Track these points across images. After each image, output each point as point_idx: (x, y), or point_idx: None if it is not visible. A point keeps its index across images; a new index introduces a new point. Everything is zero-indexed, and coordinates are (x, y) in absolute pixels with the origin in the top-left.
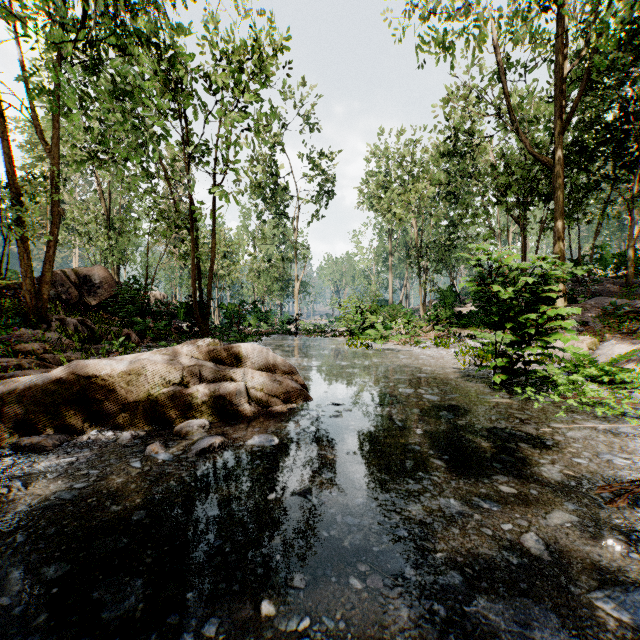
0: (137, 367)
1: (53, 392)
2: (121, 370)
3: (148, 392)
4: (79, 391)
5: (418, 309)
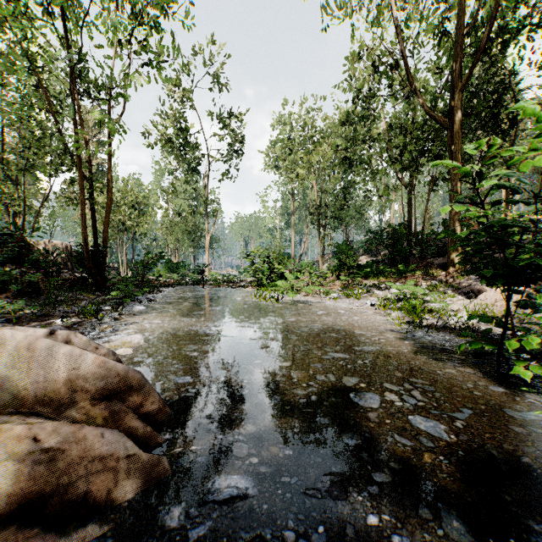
0: None
1: None
2: None
3: None
4: None
5: (316, 261)
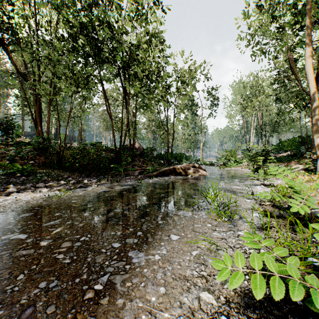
0: (181, 167)
1: (171, 170)
2: (178, 167)
3: (182, 171)
4: (174, 170)
5: None
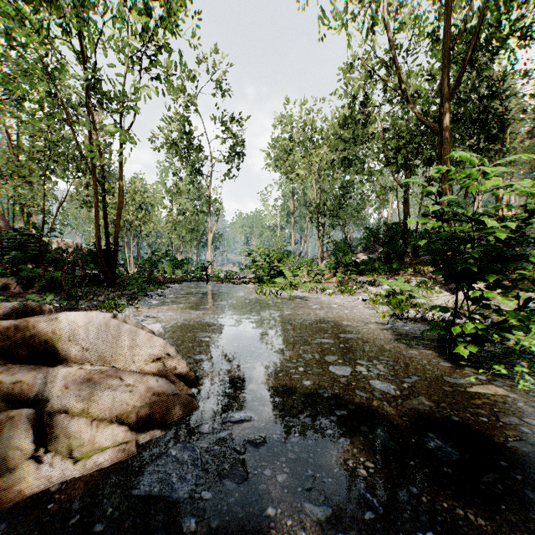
0: None
1: None
2: None
3: None
4: None
5: (315, 258)
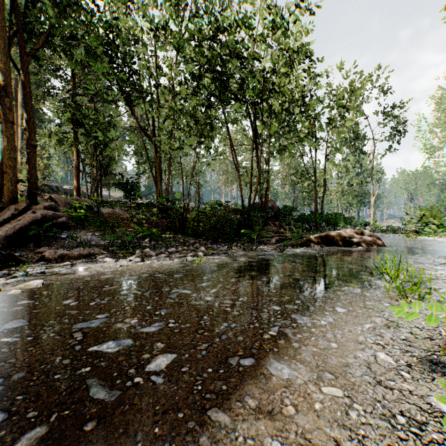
0: (338, 234)
1: (323, 237)
2: (335, 234)
3: (341, 239)
4: (328, 238)
5: None
